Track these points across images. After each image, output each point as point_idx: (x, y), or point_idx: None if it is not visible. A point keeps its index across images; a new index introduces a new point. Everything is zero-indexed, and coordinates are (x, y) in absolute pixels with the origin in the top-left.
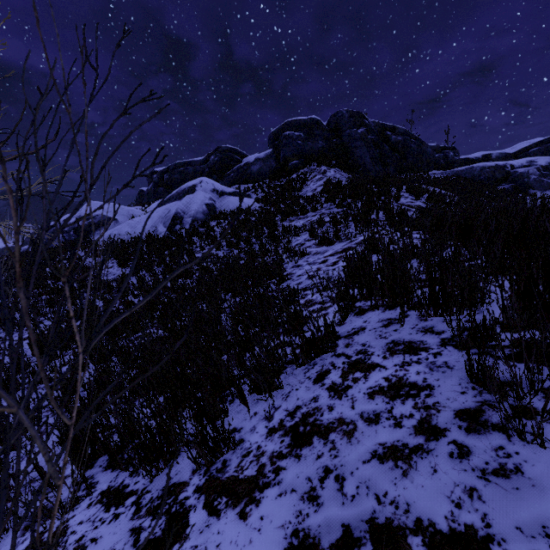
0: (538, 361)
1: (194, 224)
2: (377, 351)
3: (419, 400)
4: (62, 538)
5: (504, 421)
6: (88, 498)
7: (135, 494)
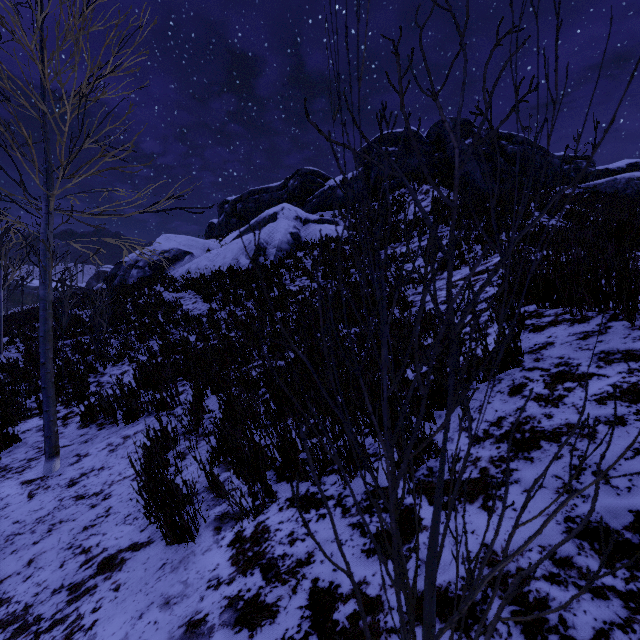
0: None
1: (279, 255)
2: (584, 361)
3: None
4: (267, 534)
5: None
6: (274, 504)
7: (332, 499)
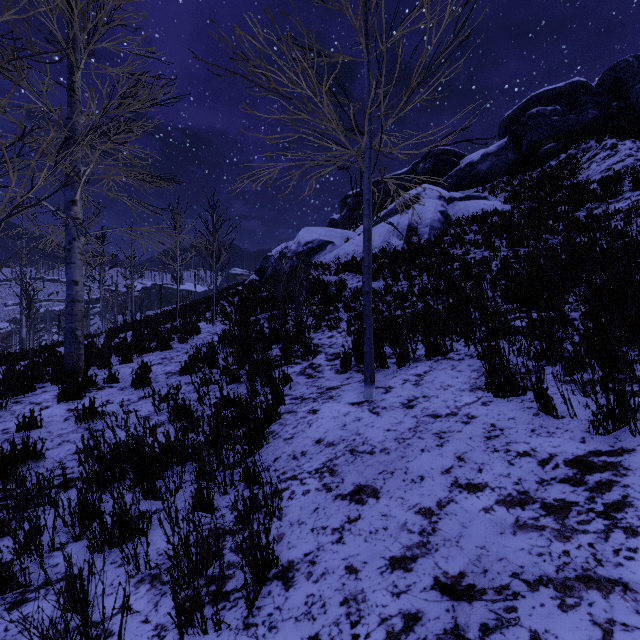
0: None
1: (434, 234)
2: None
3: None
4: None
5: None
6: None
7: None
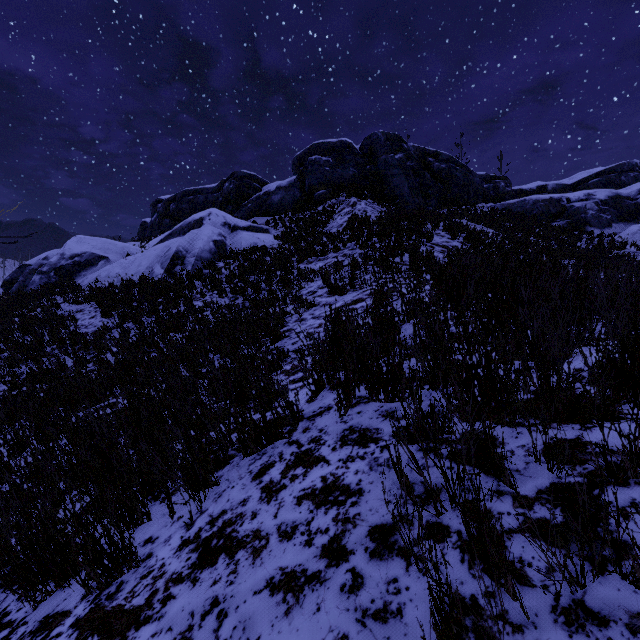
0: (458, 469)
1: (198, 265)
2: (331, 439)
3: (343, 510)
4: None
5: (412, 543)
6: None
7: (10, 626)
